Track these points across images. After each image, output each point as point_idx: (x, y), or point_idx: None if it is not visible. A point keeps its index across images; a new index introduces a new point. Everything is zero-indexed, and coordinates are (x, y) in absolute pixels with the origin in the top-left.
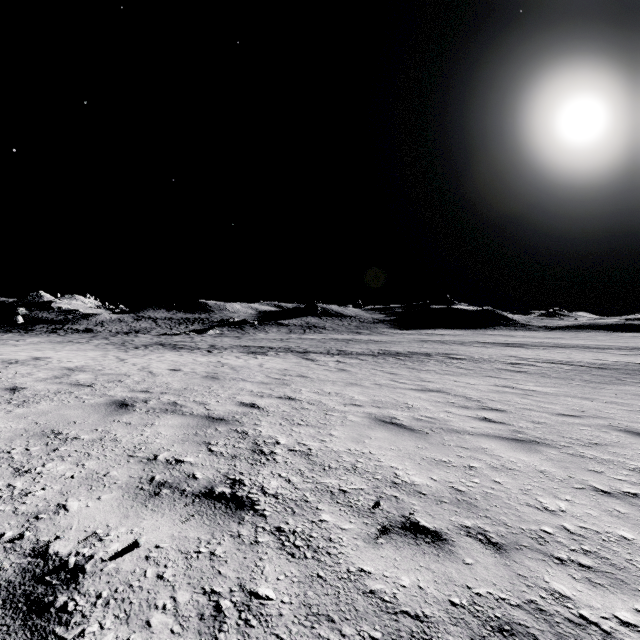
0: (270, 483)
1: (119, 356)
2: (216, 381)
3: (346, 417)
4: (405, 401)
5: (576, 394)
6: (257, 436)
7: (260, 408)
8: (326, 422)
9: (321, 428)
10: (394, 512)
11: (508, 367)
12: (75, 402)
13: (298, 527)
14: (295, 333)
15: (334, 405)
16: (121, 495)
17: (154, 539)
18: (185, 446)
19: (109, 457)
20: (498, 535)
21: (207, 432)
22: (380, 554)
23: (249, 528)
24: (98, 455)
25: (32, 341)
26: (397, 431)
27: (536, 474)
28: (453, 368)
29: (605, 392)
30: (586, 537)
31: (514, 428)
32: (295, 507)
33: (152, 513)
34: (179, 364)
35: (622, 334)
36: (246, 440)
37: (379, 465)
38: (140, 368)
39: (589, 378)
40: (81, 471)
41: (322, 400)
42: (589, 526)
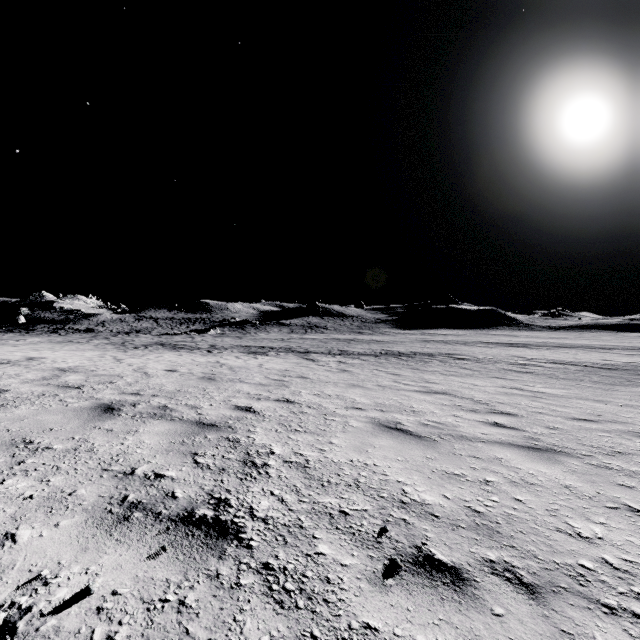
0: (260, 503)
1: (117, 356)
2: (212, 382)
3: (347, 422)
4: (410, 404)
5: (588, 396)
6: (250, 445)
7: (256, 412)
8: (326, 428)
9: (320, 435)
10: (404, 541)
11: (514, 368)
12: (57, 406)
13: (290, 563)
14: (296, 333)
15: (335, 409)
16: (84, 520)
17: (112, 582)
18: (168, 457)
19: (80, 471)
20: (529, 572)
21: (195, 440)
22: (389, 601)
23: (230, 565)
24: (68, 469)
25: (32, 341)
26: (403, 438)
27: (561, 490)
28: (457, 369)
29: (618, 394)
30: (634, 574)
31: (528, 434)
32: (287, 535)
33: (116, 545)
34: (176, 364)
35: (627, 334)
36: (237, 450)
37: (384, 480)
38: (135, 369)
39: (598, 379)
40: (44, 489)
41: (322, 403)
42: (634, 559)
